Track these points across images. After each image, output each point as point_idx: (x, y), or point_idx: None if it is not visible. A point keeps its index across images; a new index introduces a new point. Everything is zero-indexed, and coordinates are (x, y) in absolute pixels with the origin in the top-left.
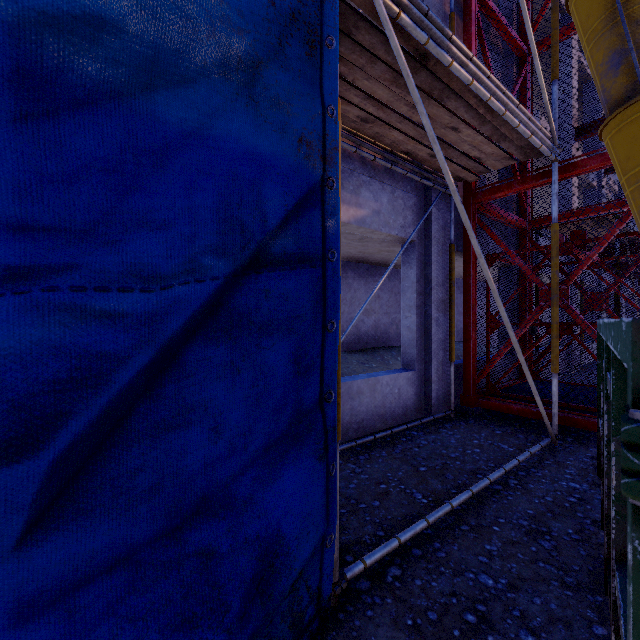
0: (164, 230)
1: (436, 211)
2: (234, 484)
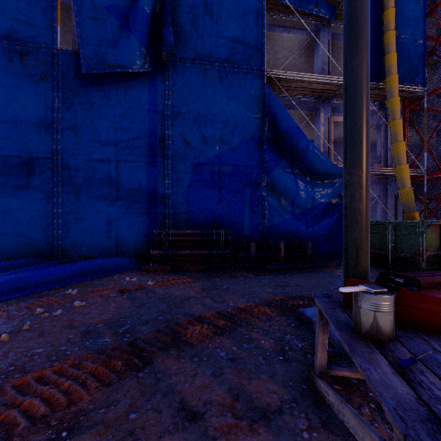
0: (333, 213)
1: (389, 186)
2: (338, 237)
